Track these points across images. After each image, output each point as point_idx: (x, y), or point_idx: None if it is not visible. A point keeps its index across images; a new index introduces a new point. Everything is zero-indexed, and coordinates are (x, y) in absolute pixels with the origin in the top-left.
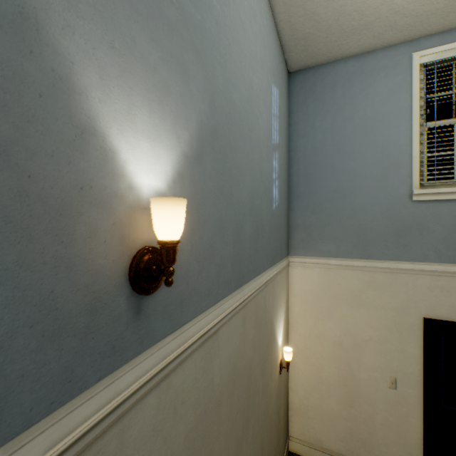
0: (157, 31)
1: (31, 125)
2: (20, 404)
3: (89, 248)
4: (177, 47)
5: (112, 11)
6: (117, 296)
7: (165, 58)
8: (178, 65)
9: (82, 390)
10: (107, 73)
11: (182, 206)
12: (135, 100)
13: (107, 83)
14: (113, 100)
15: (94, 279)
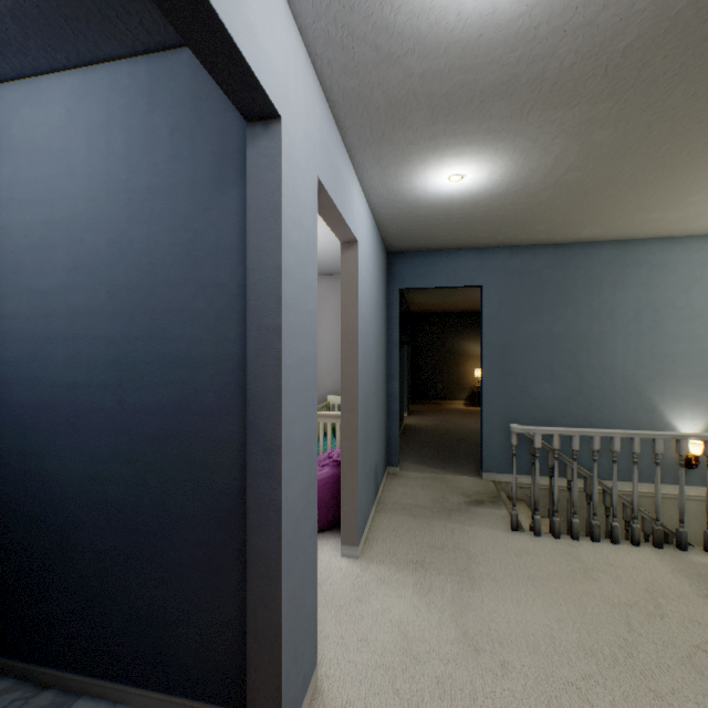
0: (693, 382)
1: (653, 426)
2: (651, 478)
3: (666, 451)
4: (706, 380)
5: (673, 390)
6: (675, 465)
7: (698, 389)
8: (707, 386)
9: (664, 483)
10: (672, 407)
11: (698, 445)
12: (682, 410)
13: (672, 410)
14: (674, 413)
15: (667, 459)
